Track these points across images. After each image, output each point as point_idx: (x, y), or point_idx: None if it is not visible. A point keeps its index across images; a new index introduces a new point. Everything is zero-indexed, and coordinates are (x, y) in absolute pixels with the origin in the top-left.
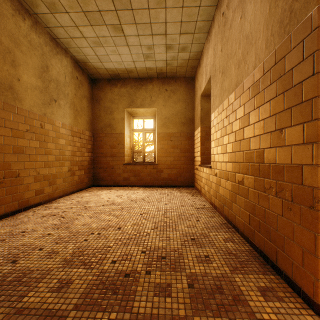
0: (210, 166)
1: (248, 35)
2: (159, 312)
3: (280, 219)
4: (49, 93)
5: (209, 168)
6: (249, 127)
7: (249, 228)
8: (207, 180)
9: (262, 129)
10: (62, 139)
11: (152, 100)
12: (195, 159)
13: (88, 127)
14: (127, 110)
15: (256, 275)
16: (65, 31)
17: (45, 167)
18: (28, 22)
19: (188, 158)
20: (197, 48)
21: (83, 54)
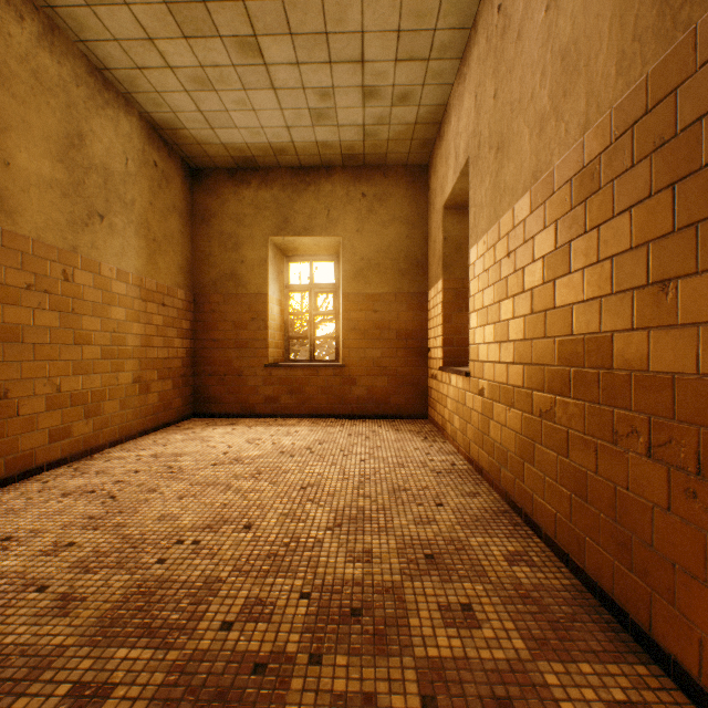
0: (466, 372)
1: (568, 49)
2: None
3: (661, 518)
4: (85, 199)
5: (464, 377)
6: (569, 279)
7: (569, 531)
8: (459, 403)
9: (608, 283)
10: (119, 307)
11: (331, 218)
12: (431, 355)
13: (183, 280)
14: (274, 242)
15: (599, 663)
16: (123, 52)
17: (76, 375)
18: (32, 26)
19: (414, 352)
20: (436, 96)
21: (170, 109)
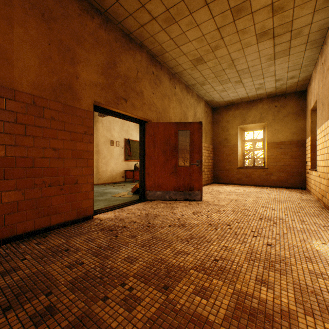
0: (315, 170)
1: None
2: (271, 216)
3: None
4: None
5: (315, 171)
6: None
7: None
8: (314, 181)
9: None
10: None
11: (261, 116)
12: (306, 164)
13: (211, 142)
14: (239, 127)
15: (325, 218)
16: (205, 91)
17: None
18: (190, 94)
19: (299, 163)
20: (305, 74)
21: (212, 97)
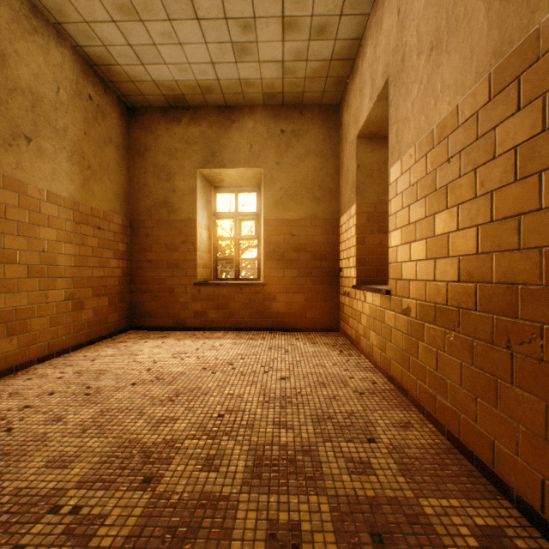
0: (387, 291)
1: None
2: None
3: None
4: (8, 119)
5: (382, 295)
6: None
7: None
8: (376, 321)
9: None
10: (49, 228)
11: (253, 151)
12: (343, 274)
13: (120, 207)
14: (203, 173)
15: None
16: None
17: None
18: None
19: (328, 272)
20: (352, 28)
21: (100, 42)
